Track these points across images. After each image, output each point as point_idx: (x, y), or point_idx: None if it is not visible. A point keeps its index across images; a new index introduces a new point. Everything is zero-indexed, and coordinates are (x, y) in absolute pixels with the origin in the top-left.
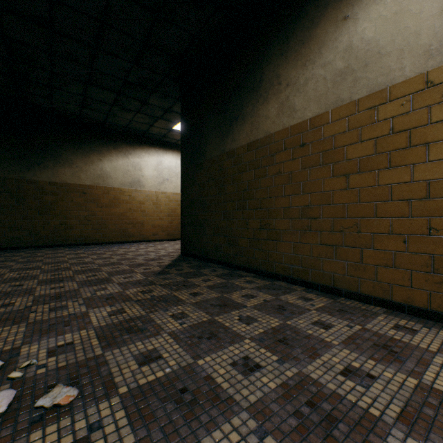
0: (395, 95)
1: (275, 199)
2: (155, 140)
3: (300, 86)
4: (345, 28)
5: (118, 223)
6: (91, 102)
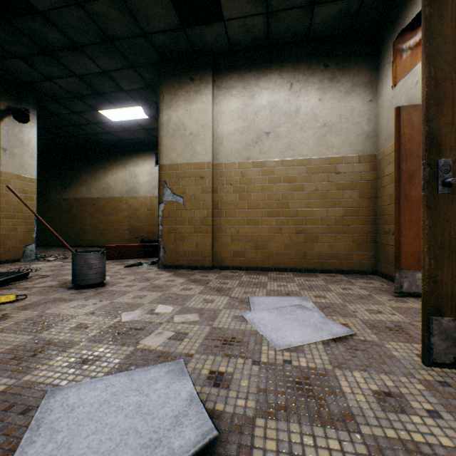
0: (115, 199)
1: (86, 220)
2: None
3: (94, 186)
4: (106, 177)
5: None
6: None
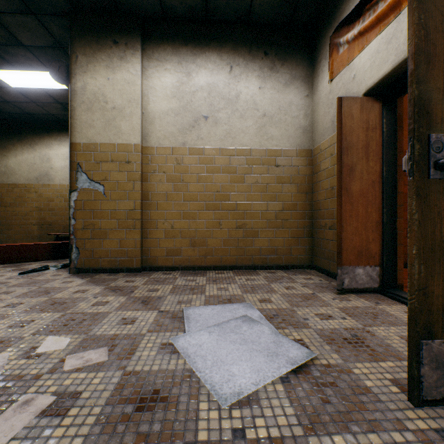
0: (20, 187)
1: None
2: None
3: None
4: (5, 158)
5: None
6: None
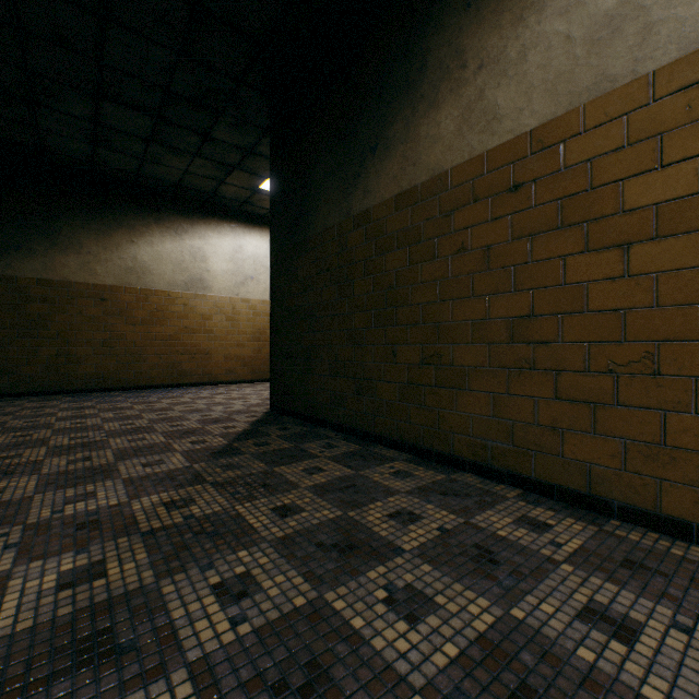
0: None
1: (452, 304)
2: (230, 210)
3: (510, 63)
4: None
5: (163, 353)
6: (109, 135)
